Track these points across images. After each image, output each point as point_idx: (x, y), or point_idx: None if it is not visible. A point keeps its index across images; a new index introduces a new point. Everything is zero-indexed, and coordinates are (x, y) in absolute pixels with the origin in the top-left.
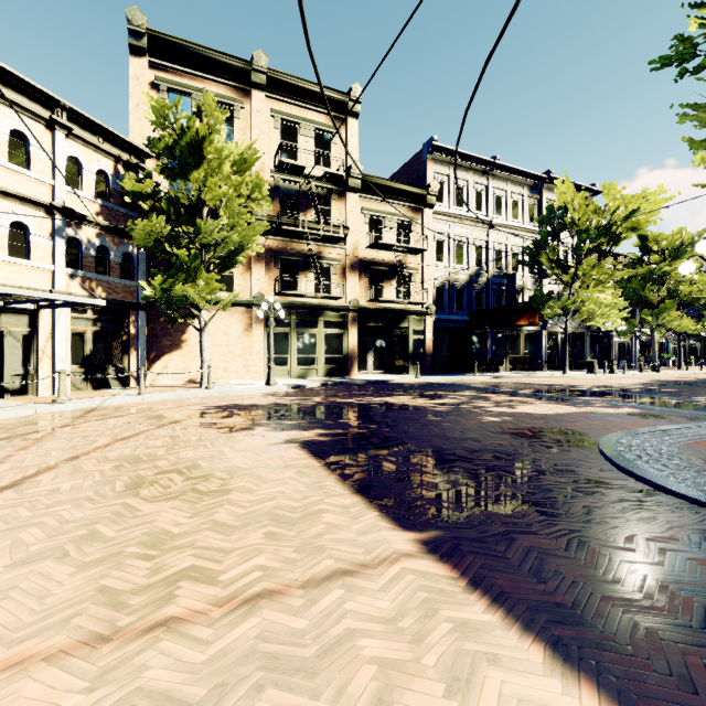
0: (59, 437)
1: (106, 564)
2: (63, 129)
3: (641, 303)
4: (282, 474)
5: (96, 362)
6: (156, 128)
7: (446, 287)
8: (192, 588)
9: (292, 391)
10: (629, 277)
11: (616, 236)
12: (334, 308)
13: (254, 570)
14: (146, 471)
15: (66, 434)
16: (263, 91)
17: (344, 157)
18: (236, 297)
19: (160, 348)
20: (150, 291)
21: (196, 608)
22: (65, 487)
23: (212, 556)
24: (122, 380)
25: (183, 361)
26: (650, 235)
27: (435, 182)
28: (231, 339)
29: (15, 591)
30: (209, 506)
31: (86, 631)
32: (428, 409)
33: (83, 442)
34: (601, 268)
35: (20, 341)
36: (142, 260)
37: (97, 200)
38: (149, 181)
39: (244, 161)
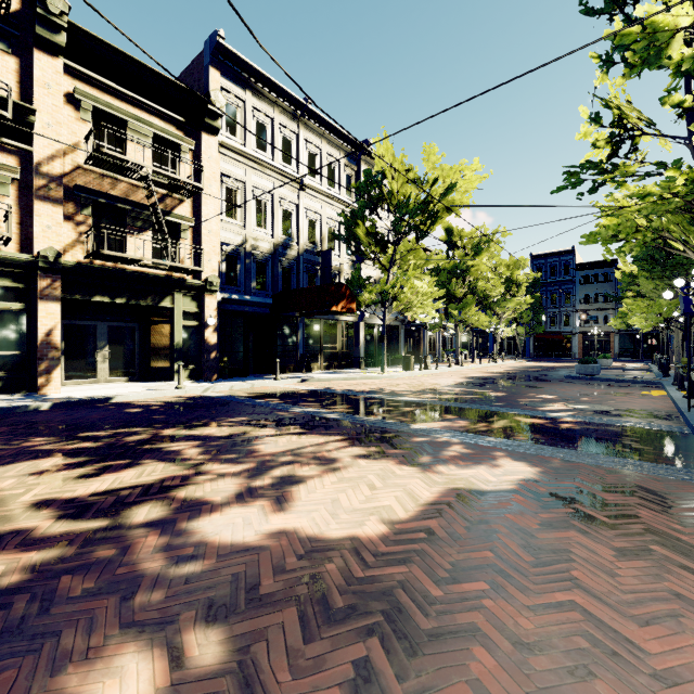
0: None
1: None
2: None
3: (448, 298)
4: None
5: None
6: None
7: (241, 255)
8: None
9: None
10: (438, 270)
11: (434, 214)
12: None
13: None
14: None
15: None
16: None
17: None
18: None
19: None
20: None
21: None
22: None
23: None
24: None
25: None
26: (455, 229)
27: (218, 93)
28: None
29: None
30: None
31: None
32: None
33: None
34: (418, 253)
35: None
36: None
37: None
38: None
39: None
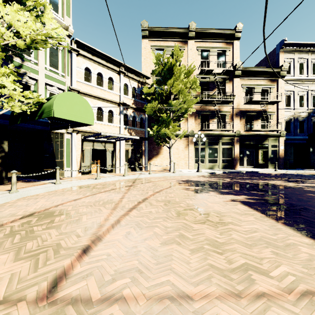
0: (133, 189)
1: (201, 252)
2: (123, 74)
3: None
4: (247, 218)
5: (132, 161)
6: (156, 65)
7: (292, 120)
8: (259, 277)
9: (210, 175)
10: None
11: None
12: (227, 135)
13: (287, 274)
14: (178, 208)
15: (135, 188)
16: (193, 39)
17: (232, 61)
18: (186, 132)
19: (152, 155)
20: (152, 132)
21: (273, 290)
22: (153, 211)
23: (252, 259)
24: (140, 168)
25: (161, 160)
26: None
27: (286, 63)
28: (179, 151)
29: (173, 257)
30: (224, 230)
31: (223, 287)
32: (302, 189)
33: (143, 192)
34: None
35: (110, 153)
36: (146, 120)
37: (132, 98)
38: (153, 87)
39: (189, 72)
